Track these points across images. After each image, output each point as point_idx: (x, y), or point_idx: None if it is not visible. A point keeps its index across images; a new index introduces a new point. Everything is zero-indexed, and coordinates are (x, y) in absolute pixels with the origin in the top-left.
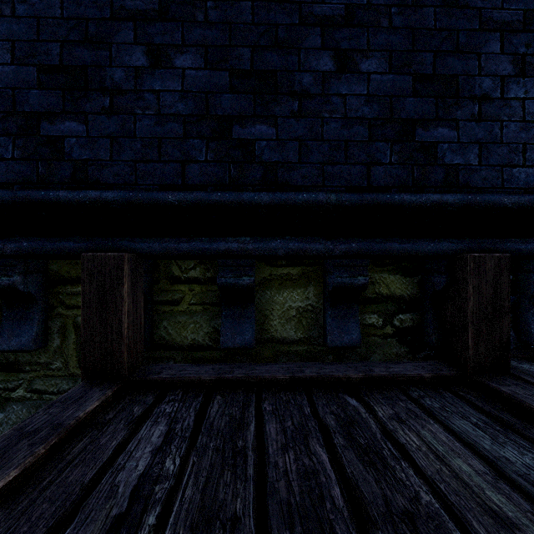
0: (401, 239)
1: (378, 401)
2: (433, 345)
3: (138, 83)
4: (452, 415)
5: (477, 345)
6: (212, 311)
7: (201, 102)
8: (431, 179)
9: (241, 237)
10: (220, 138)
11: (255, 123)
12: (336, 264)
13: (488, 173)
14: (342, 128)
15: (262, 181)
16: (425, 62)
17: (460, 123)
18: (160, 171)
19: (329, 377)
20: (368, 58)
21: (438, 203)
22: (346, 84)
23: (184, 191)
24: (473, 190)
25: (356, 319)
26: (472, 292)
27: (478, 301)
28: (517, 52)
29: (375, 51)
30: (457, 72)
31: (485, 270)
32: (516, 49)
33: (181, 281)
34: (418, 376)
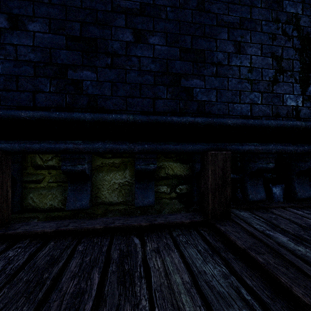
0: (175, 143)
1: (152, 239)
2: (196, 203)
3: (1, 38)
4: (190, 245)
5: (213, 203)
6: (64, 186)
7: (46, 54)
8: (190, 109)
9: (76, 140)
10: (59, 78)
11: (83, 70)
12: (136, 157)
13: (221, 106)
14: (138, 76)
15: (87, 106)
16: (187, 41)
17: (206, 77)
18: (17, 97)
19: (128, 226)
20: (153, 36)
21: (192, 122)
22: (140, 50)
23: (34, 110)
24: (213, 115)
25: (153, 189)
26: (211, 173)
27: (214, 178)
28: (236, 40)
29: (158, 32)
30: (204, 48)
31: (217, 161)
32: (236, 38)
33: (42, 168)
34: (181, 222)
